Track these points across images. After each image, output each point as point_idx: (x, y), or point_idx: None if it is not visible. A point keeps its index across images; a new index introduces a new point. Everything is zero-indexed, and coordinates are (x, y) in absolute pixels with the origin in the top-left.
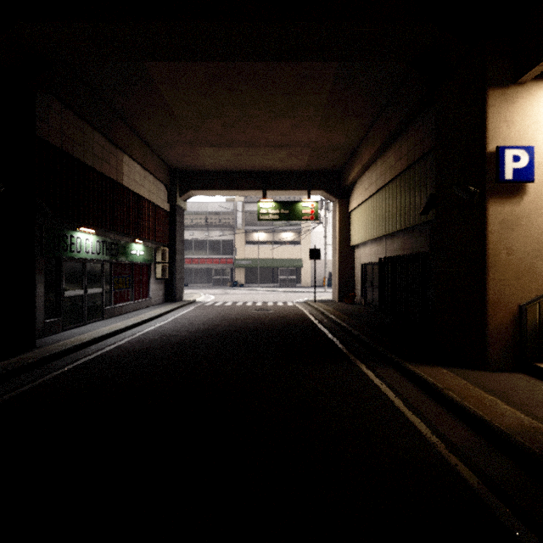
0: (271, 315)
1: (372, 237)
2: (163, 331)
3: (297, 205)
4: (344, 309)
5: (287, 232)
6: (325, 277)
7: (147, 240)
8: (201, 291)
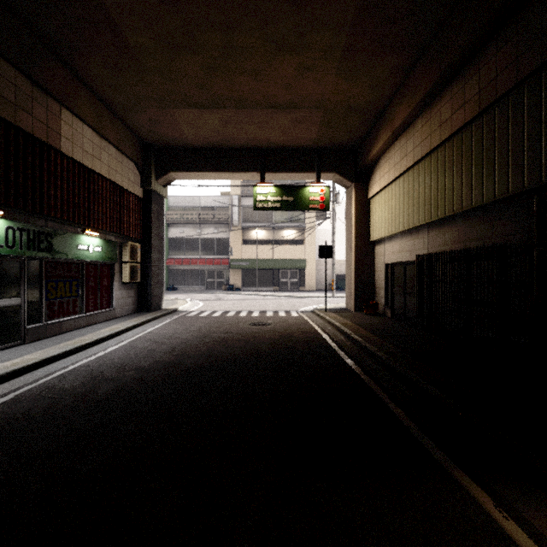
0: (271, 333)
1: (405, 228)
2: (99, 367)
3: (303, 191)
4: (367, 323)
5: (289, 229)
6: (333, 280)
7: (106, 232)
8: (191, 296)
